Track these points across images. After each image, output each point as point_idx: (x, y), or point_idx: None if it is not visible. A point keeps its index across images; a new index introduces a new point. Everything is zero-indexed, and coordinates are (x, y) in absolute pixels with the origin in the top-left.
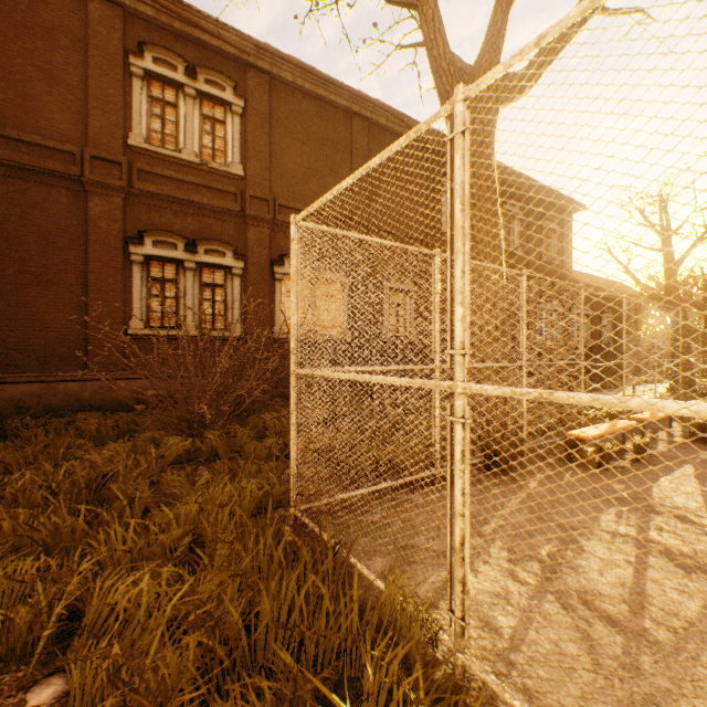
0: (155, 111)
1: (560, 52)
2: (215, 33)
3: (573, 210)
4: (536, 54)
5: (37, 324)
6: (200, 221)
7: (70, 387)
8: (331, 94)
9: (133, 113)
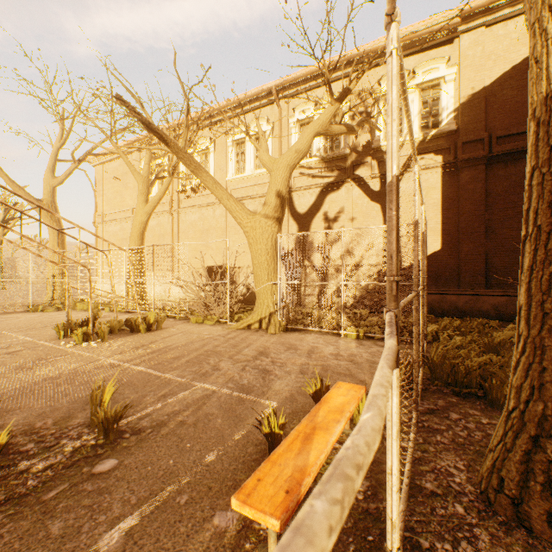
0: None
1: None
2: None
3: None
4: None
5: None
6: None
7: None
8: None
9: None
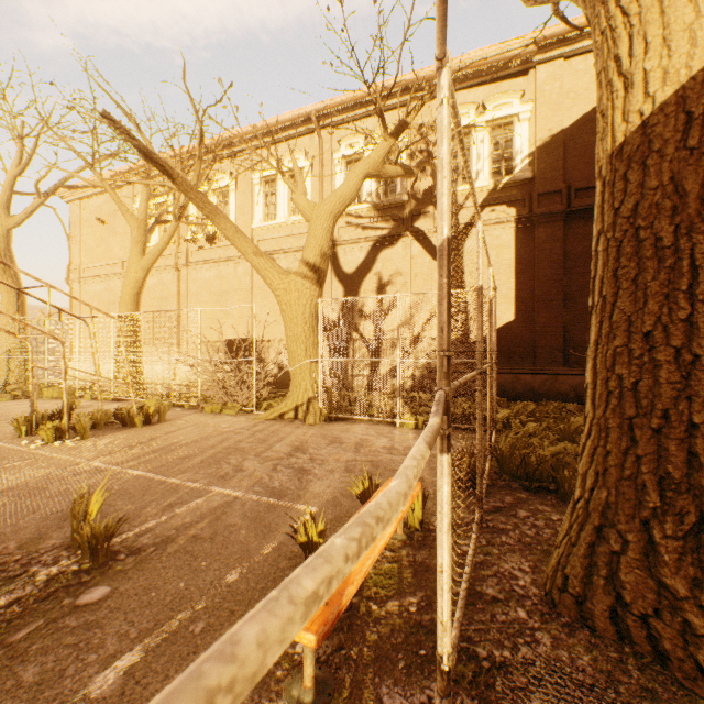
0: None
1: None
2: None
3: None
4: None
5: None
6: None
7: None
8: None
9: None
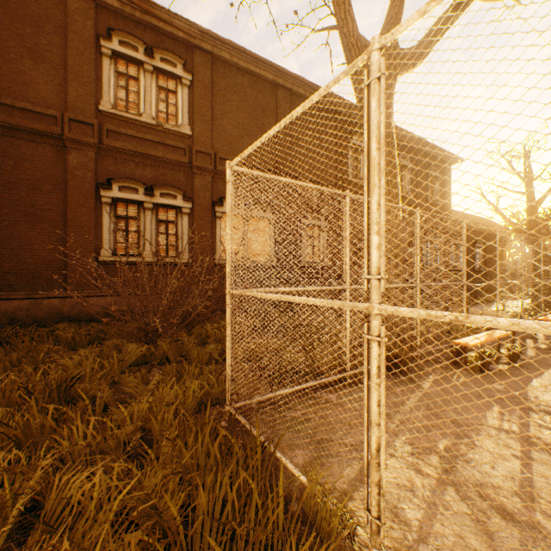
0: (120, 83)
1: (447, 30)
2: (168, 21)
3: (452, 162)
4: (427, 32)
5: (26, 252)
6: (156, 171)
7: (52, 302)
8: (261, 70)
9: (103, 84)
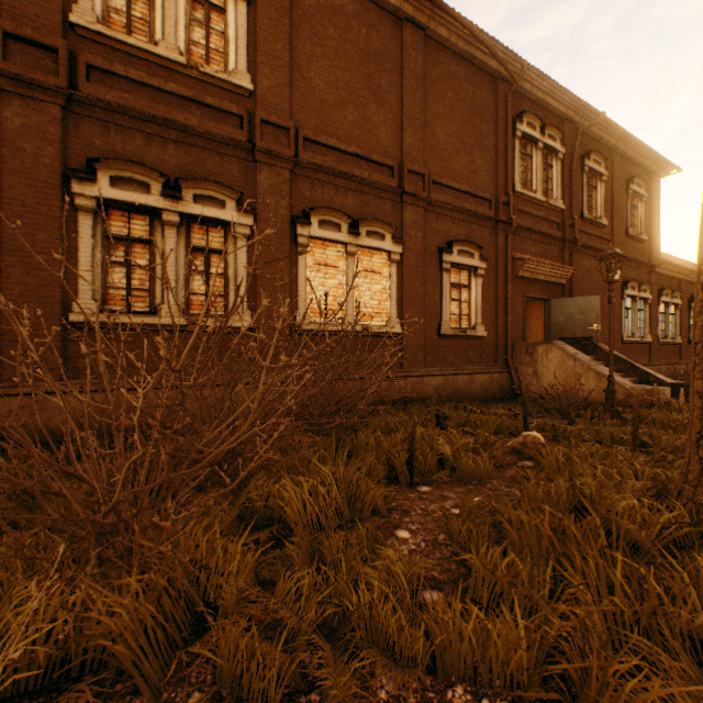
0: None
1: None
2: None
3: (663, 173)
4: None
5: None
6: (187, 153)
7: None
8: None
9: None
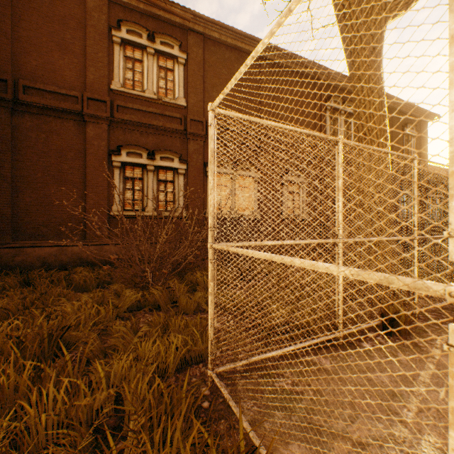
0: (128, 66)
1: None
2: (166, 8)
3: (429, 119)
4: None
5: (55, 208)
6: (157, 138)
7: (74, 249)
8: (246, 45)
9: (114, 68)
